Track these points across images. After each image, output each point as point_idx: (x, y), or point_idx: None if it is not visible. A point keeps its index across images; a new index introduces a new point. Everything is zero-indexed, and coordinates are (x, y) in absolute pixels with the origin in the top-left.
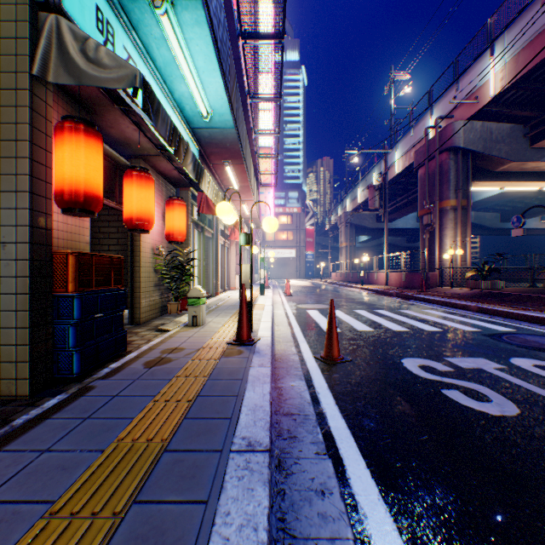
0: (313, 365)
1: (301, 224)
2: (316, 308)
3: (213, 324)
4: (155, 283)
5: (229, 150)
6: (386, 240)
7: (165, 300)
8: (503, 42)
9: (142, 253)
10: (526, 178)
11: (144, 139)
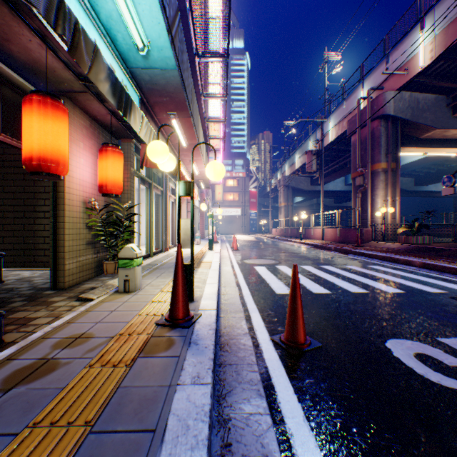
0: (273, 357)
1: (246, 187)
2: (263, 264)
3: (149, 289)
4: (88, 240)
5: (173, 99)
6: (322, 200)
7: (103, 258)
8: (433, 16)
9: (68, 206)
10: (447, 144)
11: (58, 63)
